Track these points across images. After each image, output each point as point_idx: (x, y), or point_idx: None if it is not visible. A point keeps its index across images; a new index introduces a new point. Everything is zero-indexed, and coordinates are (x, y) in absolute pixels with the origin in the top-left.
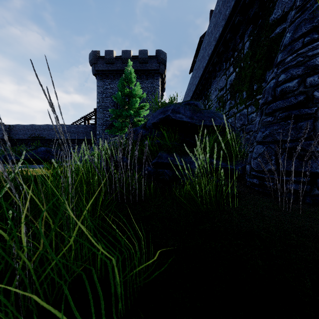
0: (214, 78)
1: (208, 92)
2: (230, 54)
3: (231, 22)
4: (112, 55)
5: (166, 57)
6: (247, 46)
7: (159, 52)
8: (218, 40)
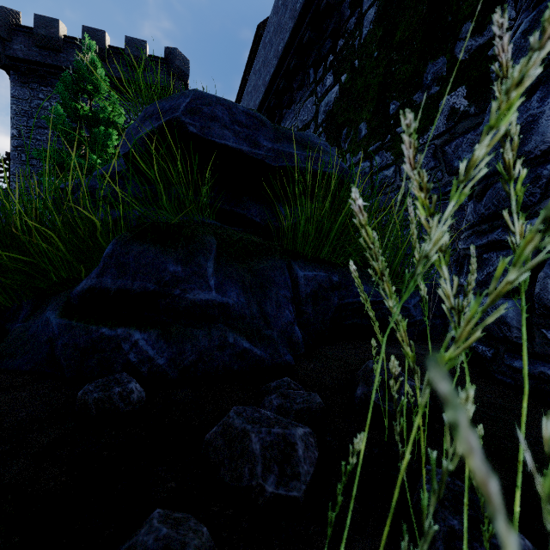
0: (288, 104)
1: None
2: (325, 47)
3: None
4: (56, 31)
5: (187, 66)
6: (371, 17)
7: (172, 52)
8: (300, 14)
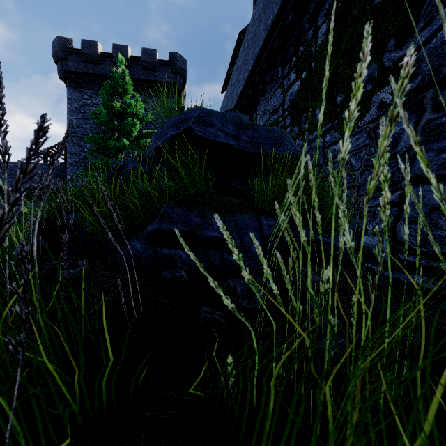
0: (262, 93)
1: (251, 119)
2: (290, 51)
3: None
4: (96, 50)
5: (186, 65)
6: (323, 31)
7: (175, 55)
8: (271, 28)
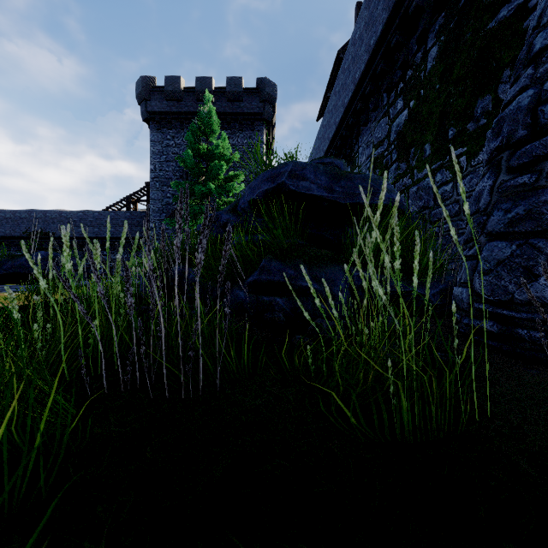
0: (364, 123)
1: (352, 152)
2: (396, 75)
3: (400, 11)
4: (179, 85)
5: (275, 91)
6: (433, 54)
7: (263, 81)
8: (373, 50)
